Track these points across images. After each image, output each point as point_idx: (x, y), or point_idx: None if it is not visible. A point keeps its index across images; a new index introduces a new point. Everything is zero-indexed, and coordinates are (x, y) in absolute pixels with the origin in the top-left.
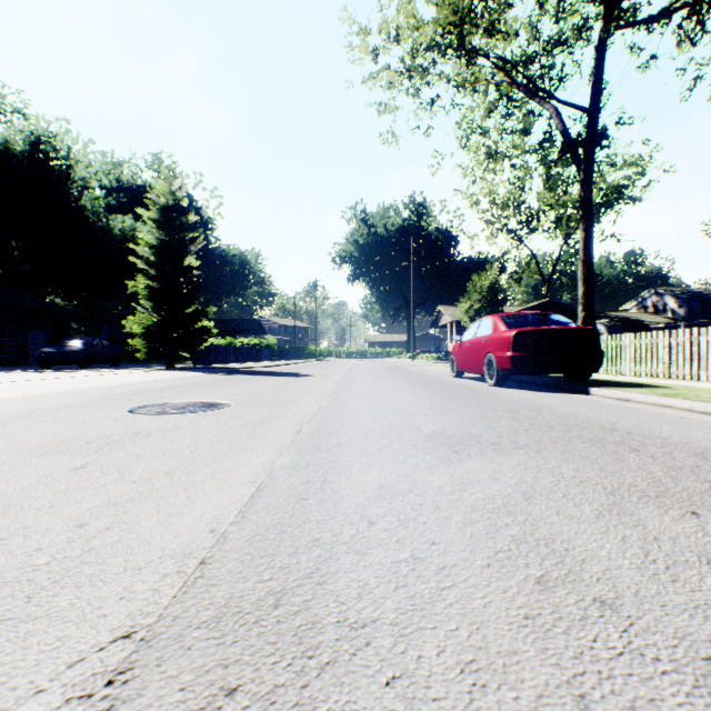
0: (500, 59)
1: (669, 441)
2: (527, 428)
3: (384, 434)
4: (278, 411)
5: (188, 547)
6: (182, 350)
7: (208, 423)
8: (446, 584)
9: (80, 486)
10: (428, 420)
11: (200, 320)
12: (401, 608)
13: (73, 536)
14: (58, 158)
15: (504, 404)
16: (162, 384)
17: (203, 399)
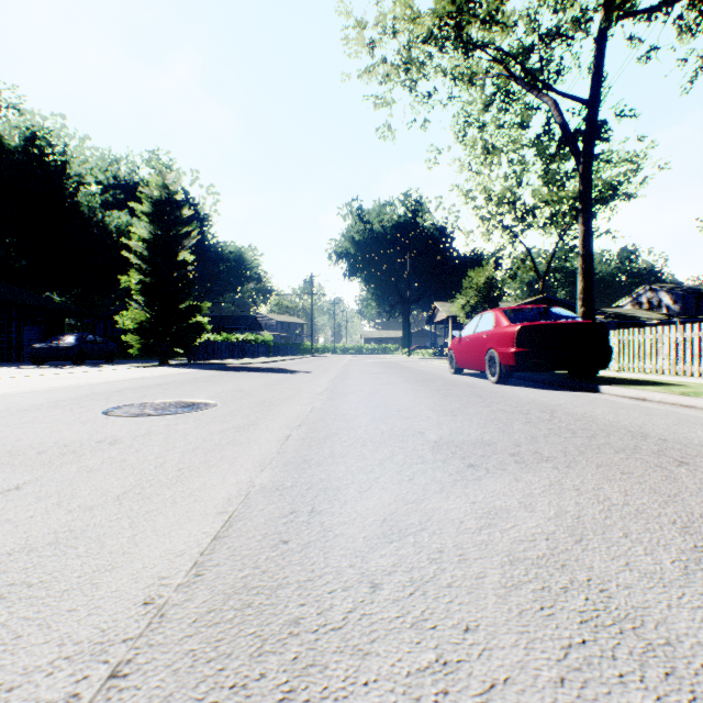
0: (498, 50)
1: None
2: (545, 433)
3: (385, 442)
4: (266, 412)
5: (101, 637)
6: (176, 346)
7: (186, 428)
8: None
9: None
10: (432, 423)
11: (194, 316)
12: None
13: None
14: (53, 153)
15: (513, 404)
16: (150, 382)
17: (188, 398)
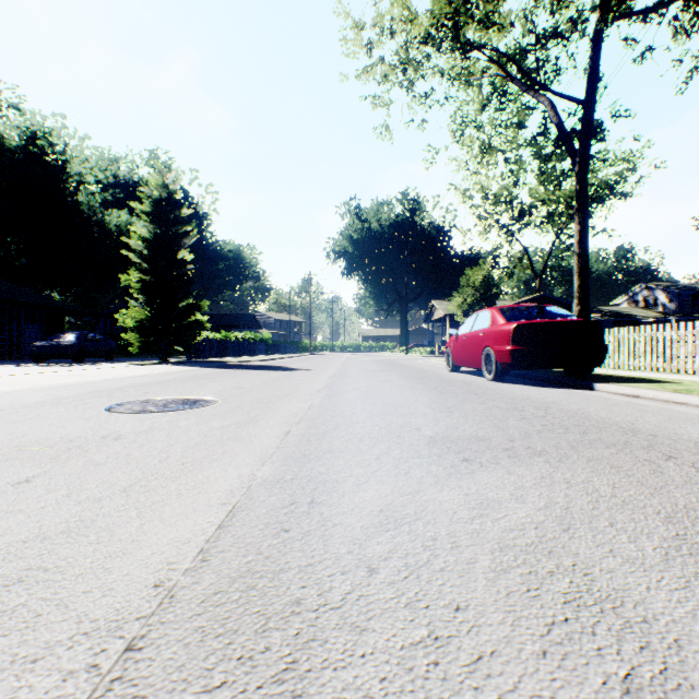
0: (495, 51)
1: None
2: (539, 429)
3: (382, 437)
4: (266, 409)
5: (116, 615)
6: (175, 344)
7: (187, 424)
8: (488, 698)
9: (12, 509)
10: (429, 420)
11: (193, 314)
12: None
13: None
14: (53, 153)
15: (508, 401)
16: (150, 379)
17: (189, 395)
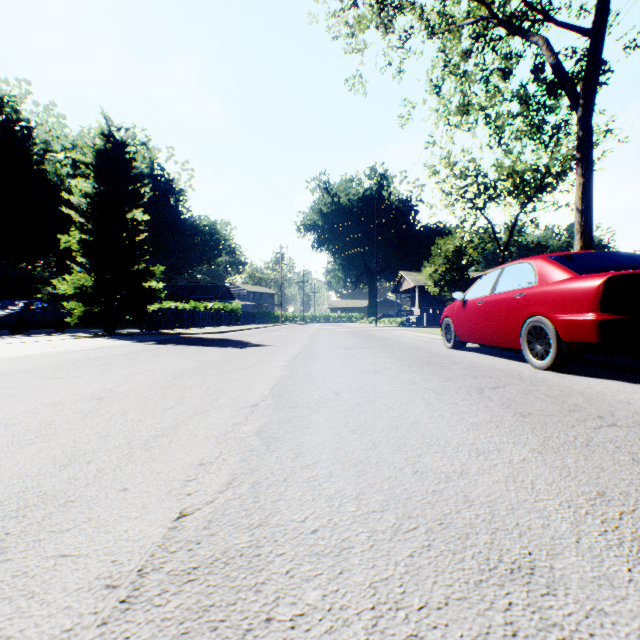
0: None
1: None
2: None
3: None
4: None
5: None
6: (123, 314)
7: None
8: None
9: None
10: None
11: (144, 280)
12: None
13: None
14: (18, 120)
15: None
16: (4, 367)
17: None
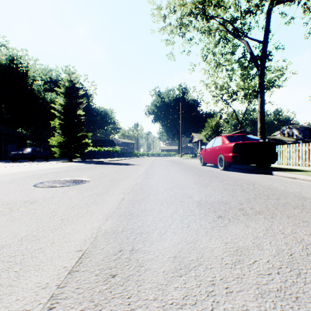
0: (222, 18)
1: None
2: (253, 197)
3: (172, 202)
4: (113, 185)
5: None
6: (76, 153)
7: (72, 193)
8: None
9: None
10: (196, 191)
11: (84, 139)
12: None
13: None
14: (22, 67)
15: (233, 181)
16: (61, 169)
17: (77, 177)
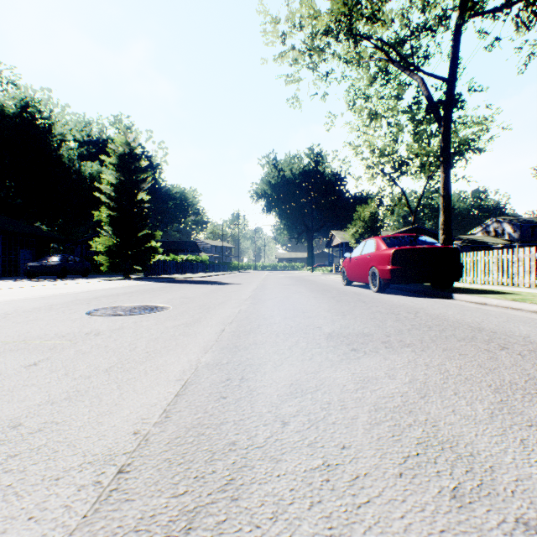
0: (380, 40)
1: (529, 340)
2: (409, 328)
3: (293, 334)
4: (206, 313)
5: (109, 451)
6: (136, 264)
7: (148, 324)
8: (361, 500)
9: (27, 383)
10: (327, 321)
11: (149, 241)
12: (318, 533)
13: (4, 438)
14: (42, 118)
15: (387, 307)
16: (118, 291)
17: (148, 303)
